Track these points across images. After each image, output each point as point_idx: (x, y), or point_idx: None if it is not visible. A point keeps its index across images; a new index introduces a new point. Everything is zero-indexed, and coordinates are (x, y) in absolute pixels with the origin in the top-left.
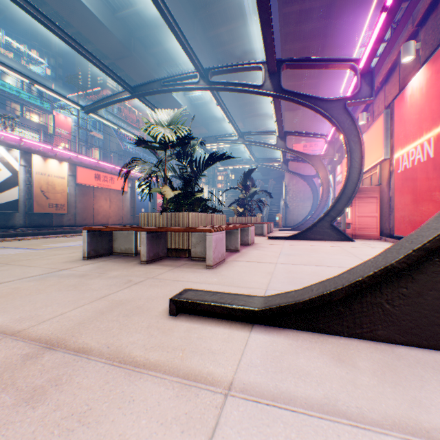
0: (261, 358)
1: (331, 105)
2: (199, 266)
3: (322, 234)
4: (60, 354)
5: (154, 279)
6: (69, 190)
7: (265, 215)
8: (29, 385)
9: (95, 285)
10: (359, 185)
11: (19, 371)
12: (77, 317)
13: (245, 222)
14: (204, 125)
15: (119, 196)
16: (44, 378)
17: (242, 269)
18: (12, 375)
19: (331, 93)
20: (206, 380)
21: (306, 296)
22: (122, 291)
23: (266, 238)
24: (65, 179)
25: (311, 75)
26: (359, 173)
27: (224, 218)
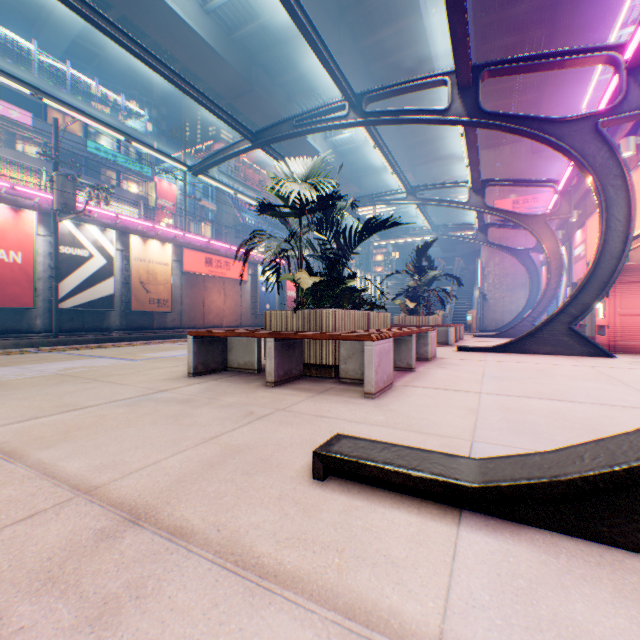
0: (490, 590)
1: (569, 128)
2: (353, 393)
3: (553, 343)
4: (147, 535)
5: (285, 412)
6: (173, 280)
7: (447, 313)
8: (98, 590)
9: (203, 418)
10: (623, 260)
11: (88, 561)
12: (175, 471)
13: (419, 324)
14: (353, 181)
15: (237, 288)
16: (120, 580)
17: (423, 402)
18: (77, 567)
19: (563, 113)
20: (388, 628)
21: (572, 470)
22: (240, 429)
23: (453, 349)
24: (169, 265)
25: (526, 88)
26: (625, 240)
27: (387, 319)
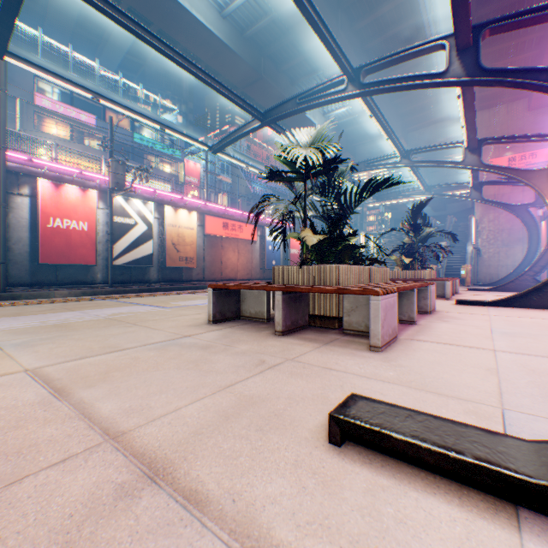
0: None
1: None
2: (357, 345)
3: None
4: (162, 498)
5: (294, 362)
6: (197, 241)
7: (440, 267)
8: None
9: (219, 364)
10: None
11: (104, 524)
12: (193, 420)
13: (414, 278)
14: (349, 150)
15: (248, 247)
16: None
17: (432, 358)
18: (93, 532)
19: None
20: None
21: None
22: (253, 378)
23: (451, 302)
24: (194, 229)
25: (524, 46)
26: None
27: (386, 273)
